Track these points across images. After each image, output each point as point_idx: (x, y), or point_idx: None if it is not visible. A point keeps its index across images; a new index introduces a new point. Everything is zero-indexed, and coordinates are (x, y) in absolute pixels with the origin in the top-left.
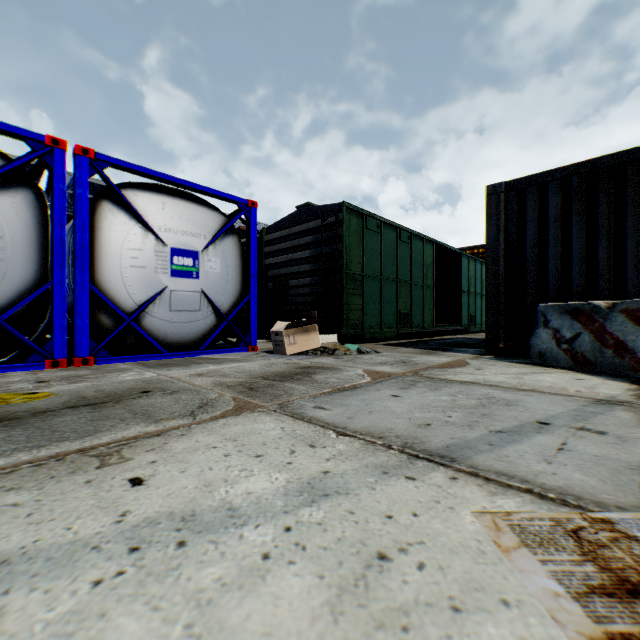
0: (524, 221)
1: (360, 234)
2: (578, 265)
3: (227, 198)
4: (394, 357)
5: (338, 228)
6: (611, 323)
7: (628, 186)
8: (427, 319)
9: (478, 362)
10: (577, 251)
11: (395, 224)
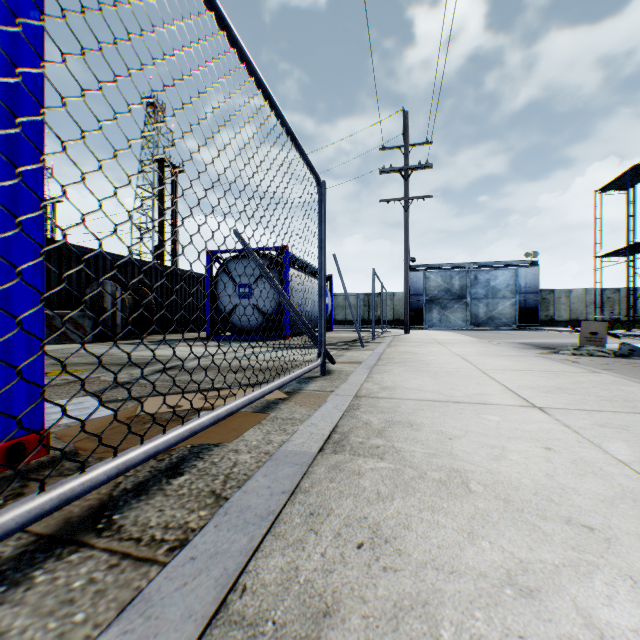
0: None
1: None
2: None
3: None
4: None
5: None
6: (57, 321)
7: None
8: None
9: None
10: None
11: None
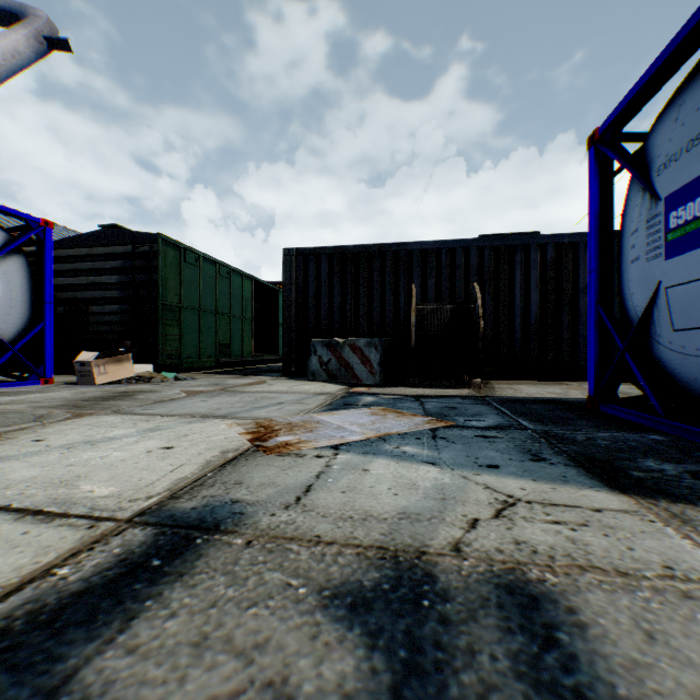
0: (308, 279)
1: (178, 266)
2: (337, 314)
3: (13, 214)
4: (210, 381)
5: (154, 258)
6: (344, 352)
7: (361, 267)
8: (246, 349)
9: (274, 381)
10: (337, 304)
11: (214, 259)
